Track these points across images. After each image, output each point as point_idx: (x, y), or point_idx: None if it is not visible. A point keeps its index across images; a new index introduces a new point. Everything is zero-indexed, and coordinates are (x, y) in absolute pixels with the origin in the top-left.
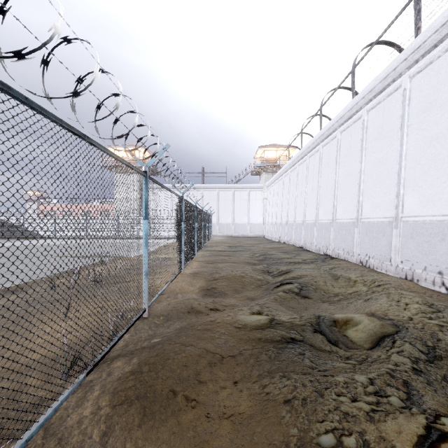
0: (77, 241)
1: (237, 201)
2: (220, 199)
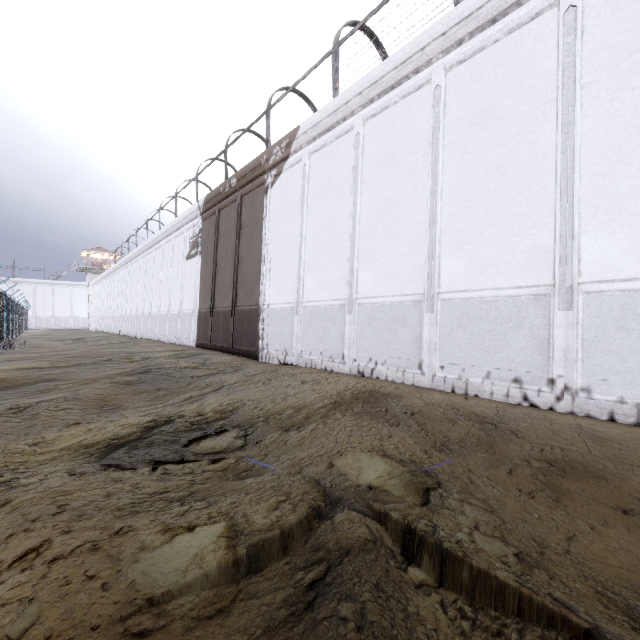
0: None
1: (59, 297)
2: (38, 294)
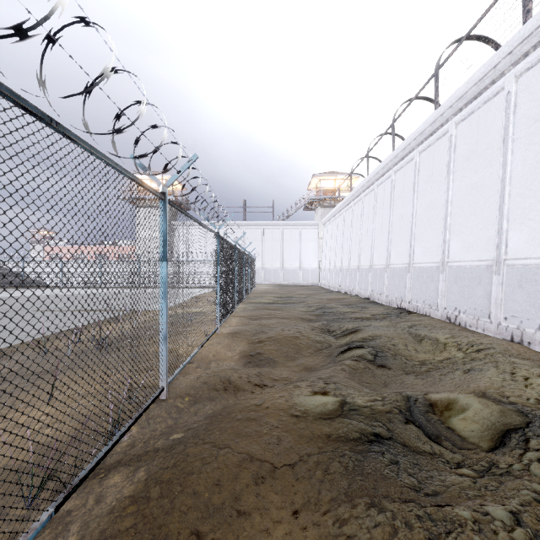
0: (88, 290)
1: (287, 242)
2: (266, 239)
